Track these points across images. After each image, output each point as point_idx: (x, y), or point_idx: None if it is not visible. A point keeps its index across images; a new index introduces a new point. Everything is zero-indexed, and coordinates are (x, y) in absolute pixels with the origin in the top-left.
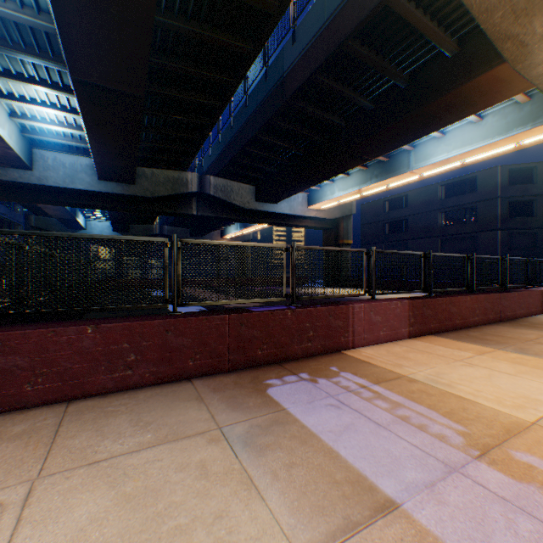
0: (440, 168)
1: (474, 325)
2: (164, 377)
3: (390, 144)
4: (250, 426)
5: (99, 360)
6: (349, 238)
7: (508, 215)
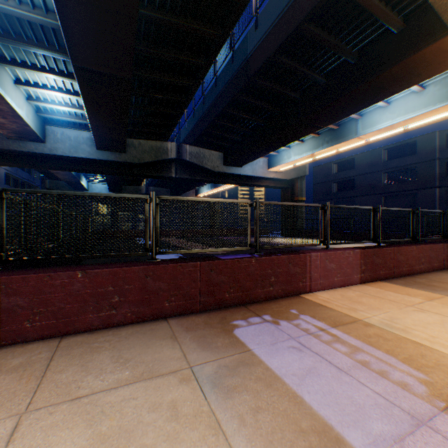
0: (385, 133)
1: (420, 272)
2: (143, 316)
3: (340, 113)
4: (218, 366)
5: (88, 301)
6: (303, 196)
7: (446, 174)
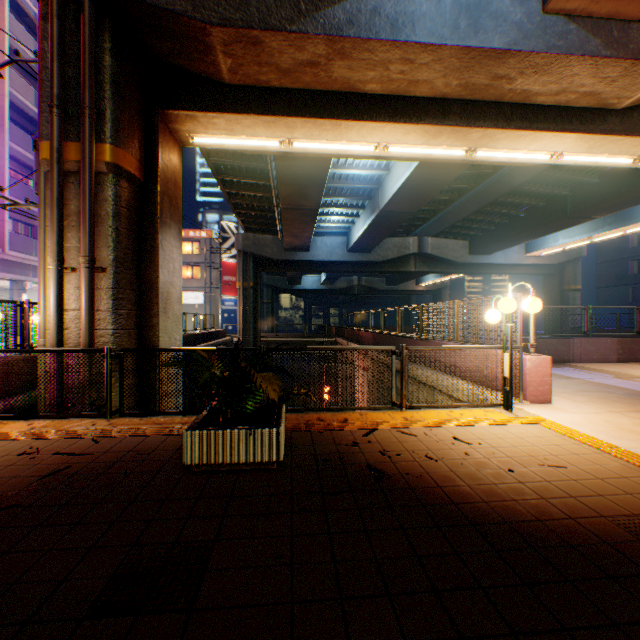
0: None
1: None
2: None
3: (618, 207)
4: None
5: None
6: (576, 283)
7: None
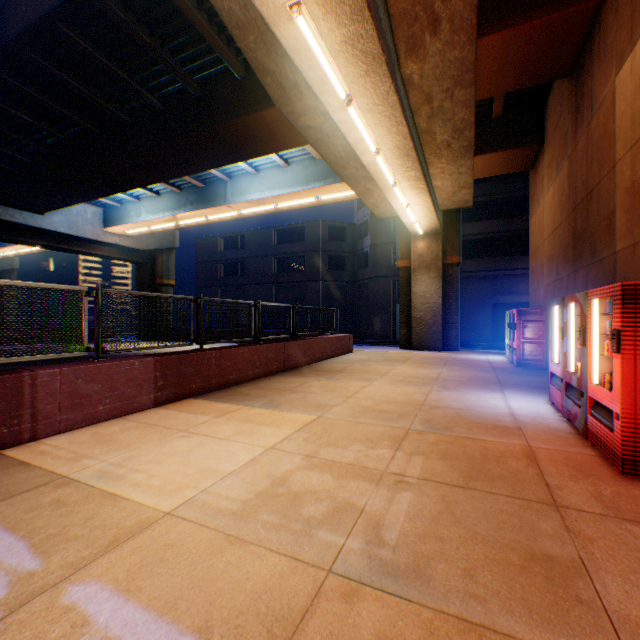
0: (258, 208)
1: (256, 378)
2: None
3: (192, 164)
4: None
5: None
6: (172, 278)
7: (329, 267)
